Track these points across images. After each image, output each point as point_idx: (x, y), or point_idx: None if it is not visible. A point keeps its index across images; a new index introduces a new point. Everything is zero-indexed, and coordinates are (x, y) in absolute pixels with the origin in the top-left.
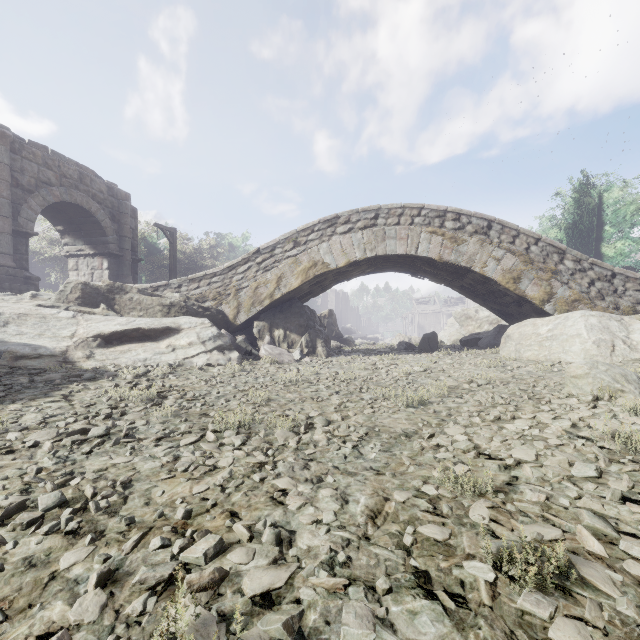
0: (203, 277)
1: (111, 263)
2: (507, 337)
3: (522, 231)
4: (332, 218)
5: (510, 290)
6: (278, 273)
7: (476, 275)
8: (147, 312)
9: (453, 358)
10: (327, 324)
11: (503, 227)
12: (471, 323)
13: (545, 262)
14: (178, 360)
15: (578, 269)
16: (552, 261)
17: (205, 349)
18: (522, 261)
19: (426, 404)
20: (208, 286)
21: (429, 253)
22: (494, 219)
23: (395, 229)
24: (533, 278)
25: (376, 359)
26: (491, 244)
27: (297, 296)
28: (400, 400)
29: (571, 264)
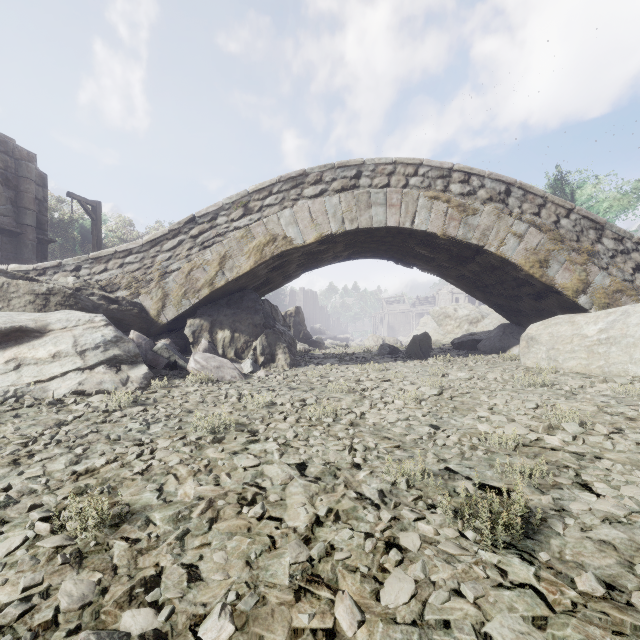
0: (112, 255)
1: (3, 242)
2: (531, 339)
3: (550, 198)
4: (297, 175)
5: (535, 277)
6: (221, 251)
7: (489, 257)
8: (9, 304)
9: (460, 368)
10: (293, 323)
11: (526, 193)
12: (450, 322)
13: (579, 240)
14: (14, 387)
15: (620, 250)
16: (588, 239)
17: (82, 364)
18: (550, 238)
19: (534, 527)
20: (120, 268)
21: (429, 226)
22: (515, 182)
23: (384, 192)
24: (564, 261)
25: (358, 370)
26: (511, 215)
27: (251, 285)
28: (454, 503)
29: (611, 243)
